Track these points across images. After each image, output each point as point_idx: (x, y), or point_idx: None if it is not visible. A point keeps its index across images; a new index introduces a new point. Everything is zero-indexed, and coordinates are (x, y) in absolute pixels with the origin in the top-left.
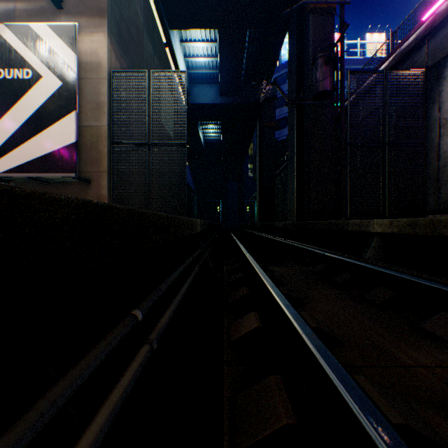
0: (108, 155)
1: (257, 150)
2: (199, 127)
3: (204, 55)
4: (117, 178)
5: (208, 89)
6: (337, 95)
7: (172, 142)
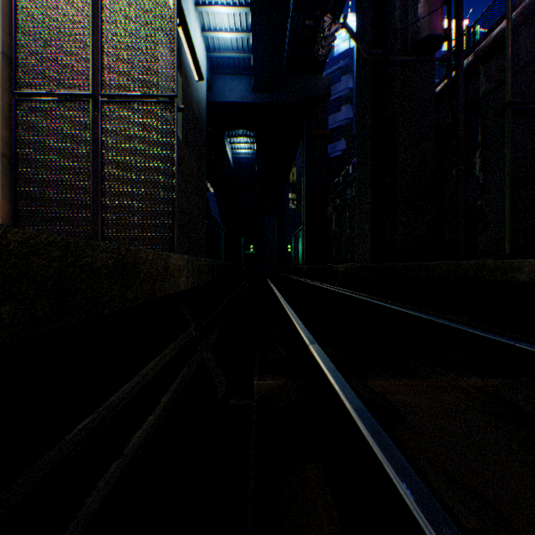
0: (5, 117)
1: (304, 168)
2: (225, 139)
3: (230, 29)
4: (27, 168)
5: (237, 83)
6: (450, 47)
7: (145, 93)
